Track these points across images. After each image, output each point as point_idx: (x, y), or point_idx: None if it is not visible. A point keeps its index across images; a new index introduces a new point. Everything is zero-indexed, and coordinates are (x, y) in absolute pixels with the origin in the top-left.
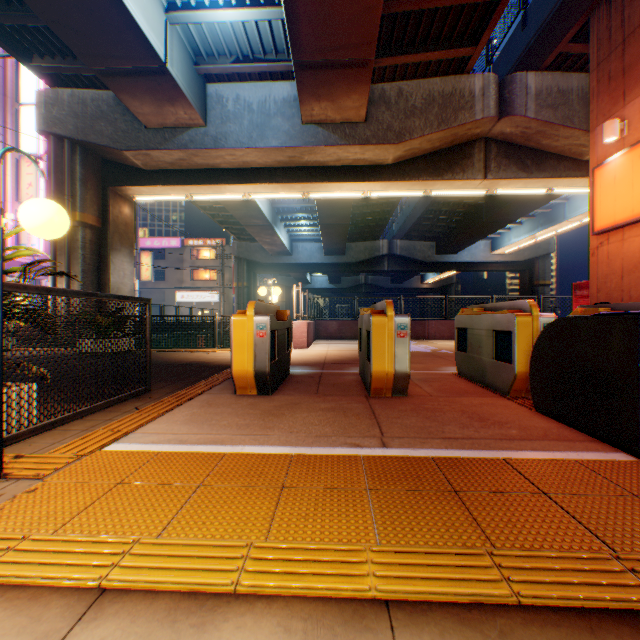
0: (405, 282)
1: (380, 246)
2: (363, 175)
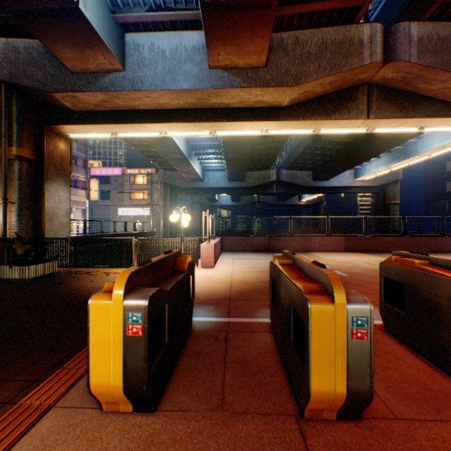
0: (287, 200)
1: (270, 174)
2: (262, 115)
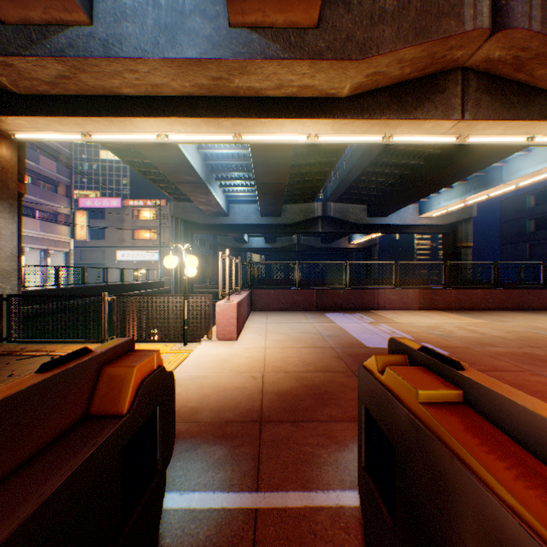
0: (334, 242)
1: (315, 208)
2: (311, 110)
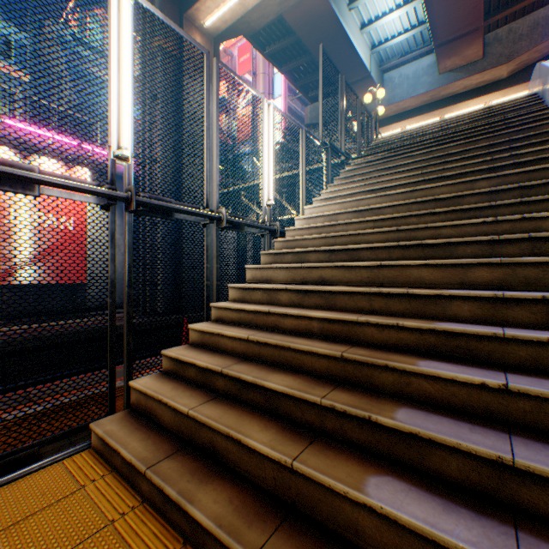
0: None
1: None
2: (483, 92)
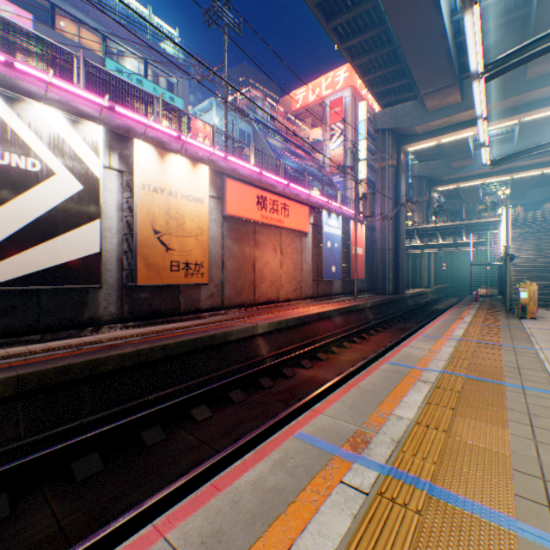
0: None
1: None
2: (540, 166)
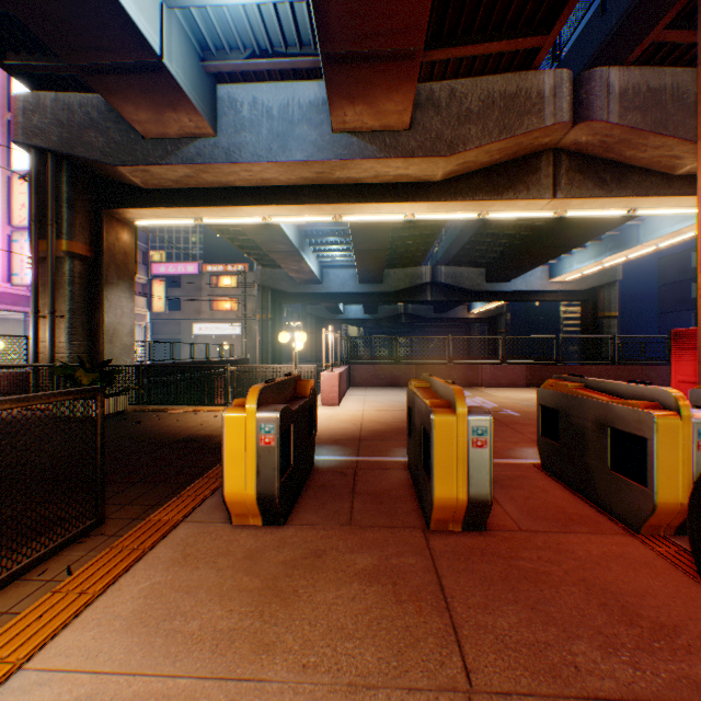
0: (449, 312)
1: (422, 273)
2: (406, 194)
